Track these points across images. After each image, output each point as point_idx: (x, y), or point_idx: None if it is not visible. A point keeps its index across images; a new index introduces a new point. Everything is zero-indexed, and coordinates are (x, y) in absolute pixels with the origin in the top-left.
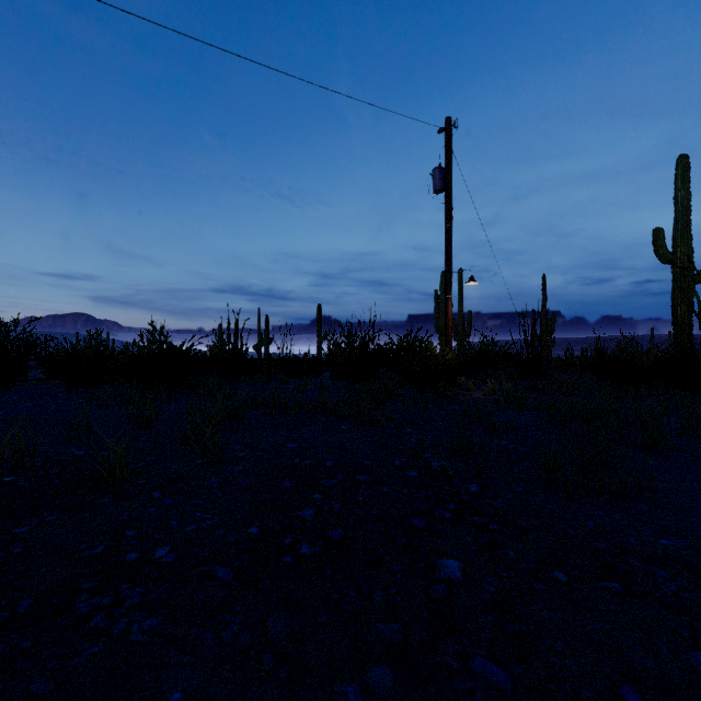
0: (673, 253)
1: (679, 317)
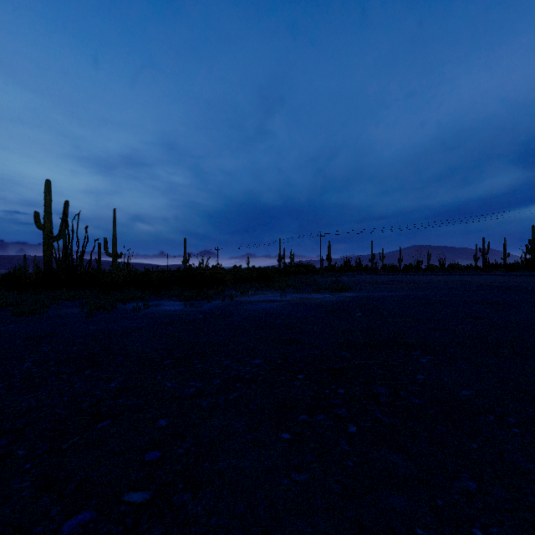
0: (44, 225)
1: (47, 256)
